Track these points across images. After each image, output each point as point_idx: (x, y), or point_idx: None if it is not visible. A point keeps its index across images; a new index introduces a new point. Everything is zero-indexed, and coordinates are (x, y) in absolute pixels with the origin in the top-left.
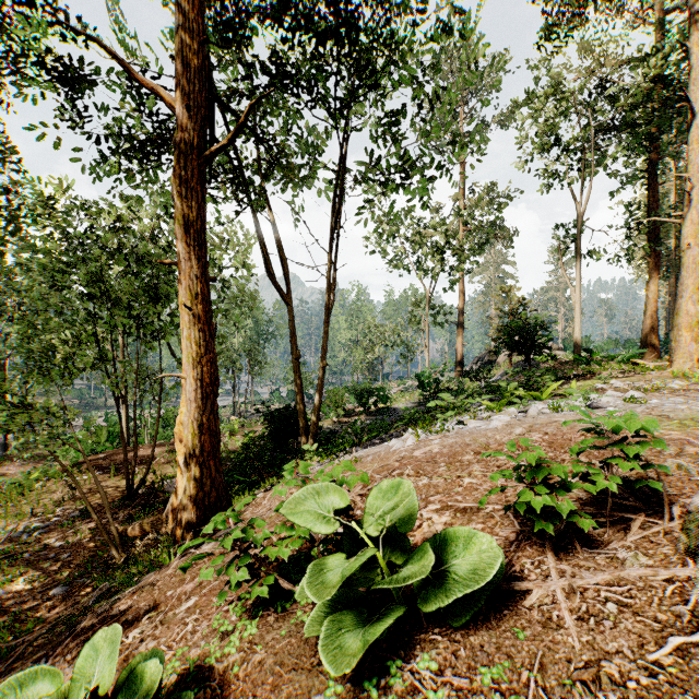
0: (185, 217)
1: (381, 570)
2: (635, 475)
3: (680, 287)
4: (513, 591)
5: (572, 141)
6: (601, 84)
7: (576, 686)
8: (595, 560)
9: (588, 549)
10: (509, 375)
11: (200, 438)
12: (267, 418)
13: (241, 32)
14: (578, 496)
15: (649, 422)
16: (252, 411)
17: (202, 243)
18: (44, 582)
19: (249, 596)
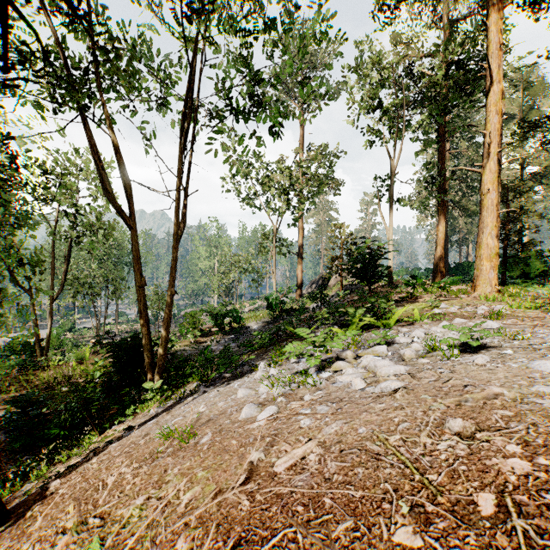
0: None
1: None
2: None
3: (483, 225)
4: None
5: (389, 108)
6: (408, 67)
7: None
8: None
9: None
10: (340, 296)
11: None
12: (111, 349)
13: None
14: None
15: None
16: (117, 331)
17: None
18: None
19: None
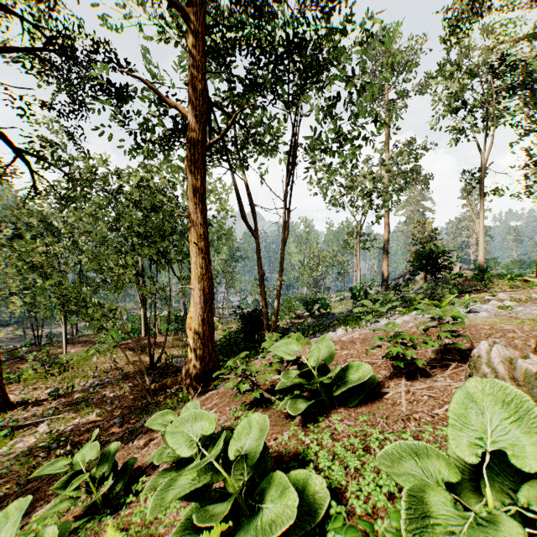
0: (193, 186)
1: (317, 390)
2: (468, 347)
3: None
4: (382, 394)
5: (476, 105)
6: (500, 58)
7: (399, 421)
8: (426, 382)
9: (424, 378)
10: (424, 289)
11: (202, 327)
12: (240, 318)
13: (226, 57)
14: (430, 357)
15: (457, 312)
16: (227, 314)
17: (204, 201)
18: (107, 416)
19: (247, 403)
